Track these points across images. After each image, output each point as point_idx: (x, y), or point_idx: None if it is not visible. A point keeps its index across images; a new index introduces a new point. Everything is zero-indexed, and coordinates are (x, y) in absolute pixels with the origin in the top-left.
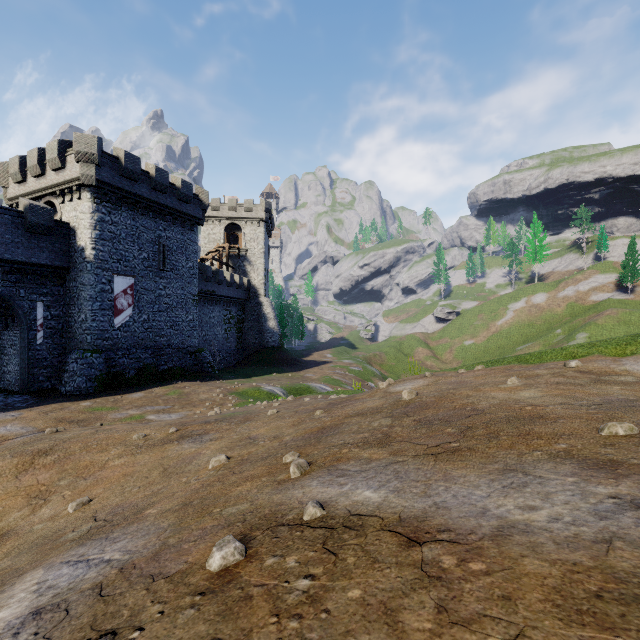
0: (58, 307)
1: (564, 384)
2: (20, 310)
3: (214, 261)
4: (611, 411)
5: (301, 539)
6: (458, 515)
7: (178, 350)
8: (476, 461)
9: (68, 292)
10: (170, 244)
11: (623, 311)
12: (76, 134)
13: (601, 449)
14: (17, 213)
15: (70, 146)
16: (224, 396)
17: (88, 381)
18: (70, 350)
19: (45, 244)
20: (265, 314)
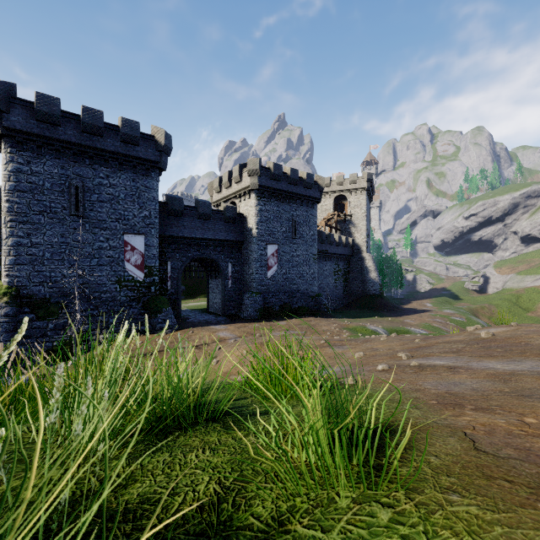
0: (238, 265)
1: None
2: (222, 267)
3: (325, 226)
4: None
5: (410, 367)
6: (474, 366)
7: (304, 294)
8: (500, 358)
9: (243, 256)
10: (299, 220)
11: None
12: (248, 159)
13: None
14: (220, 212)
15: (244, 167)
16: (339, 329)
17: (254, 311)
18: (244, 291)
19: (232, 228)
20: (367, 267)
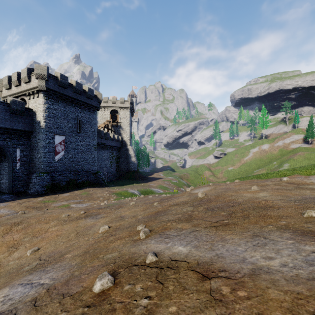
0: (27, 151)
1: (281, 189)
2: (8, 152)
3: (105, 128)
4: (307, 203)
5: (144, 274)
6: (229, 261)
7: (87, 172)
8: (238, 230)
9: (32, 143)
10: (83, 119)
11: (307, 153)
12: (36, 65)
13: (304, 224)
14: (6, 104)
15: (33, 71)
16: (109, 195)
17: (42, 187)
18: (33, 172)
19: (20, 119)
20: (130, 154)
